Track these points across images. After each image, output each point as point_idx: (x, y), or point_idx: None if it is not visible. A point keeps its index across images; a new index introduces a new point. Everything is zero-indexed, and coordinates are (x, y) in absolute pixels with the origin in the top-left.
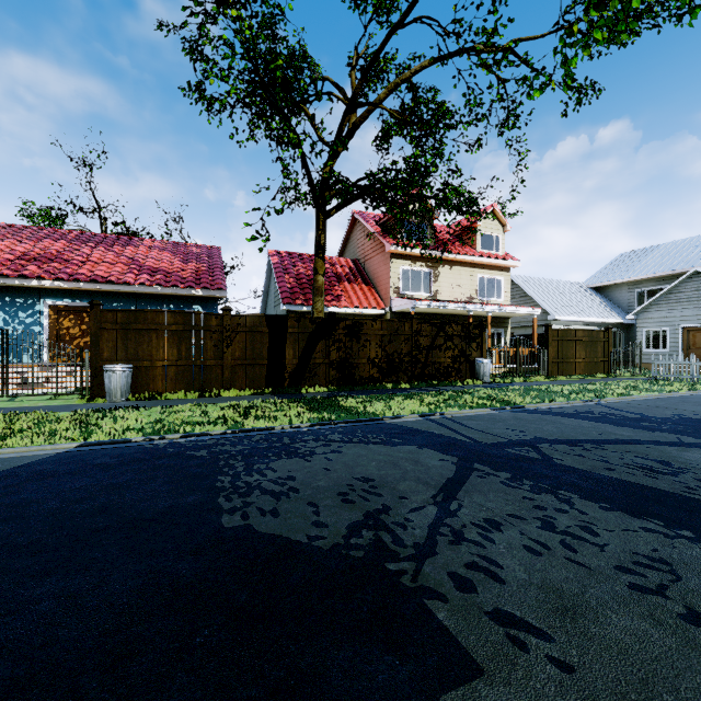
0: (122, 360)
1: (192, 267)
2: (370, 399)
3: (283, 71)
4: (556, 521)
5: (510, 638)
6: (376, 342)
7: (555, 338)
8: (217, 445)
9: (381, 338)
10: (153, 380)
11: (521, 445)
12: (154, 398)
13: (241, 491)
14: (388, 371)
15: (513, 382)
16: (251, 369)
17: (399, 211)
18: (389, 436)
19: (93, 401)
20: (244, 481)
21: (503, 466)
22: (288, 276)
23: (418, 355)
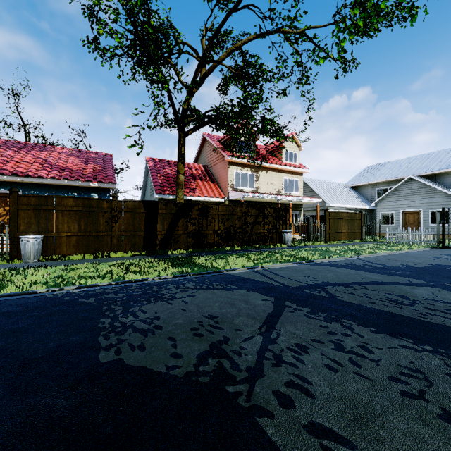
0: (35, 232)
1: (90, 167)
2: (215, 257)
3: (155, 34)
4: (344, 343)
5: (324, 448)
6: (218, 219)
7: (330, 218)
8: (103, 293)
9: (222, 217)
10: (59, 246)
11: (315, 287)
12: (60, 259)
13: (117, 330)
14: (226, 239)
15: (305, 245)
16: (132, 238)
17: (234, 133)
18: (227, 283)
19: (11, 262)
20: (121, 322)
21: (304, 302)
22: (159, 175)
23: (246, 228)
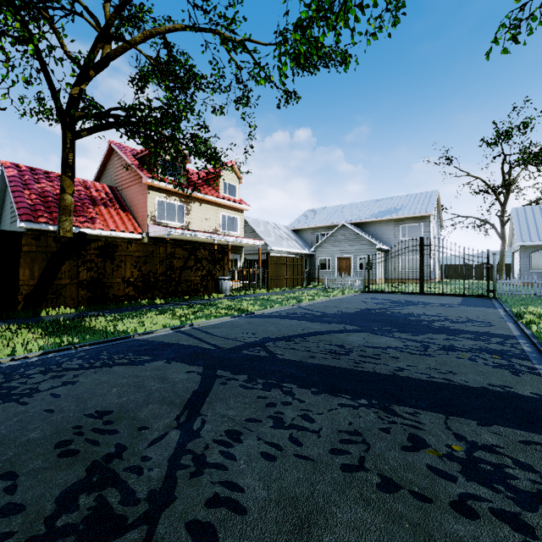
0: None
1: None
2: (123, 316)
3: None
4: (284, 416)
5: None
6: (131, 263)
7: (273, 262)
8: None
9: (137, 260)
10: None
11: (254, 346)
12: None
13: None
14: (144, 289)
15: (246, 294)
16: None
17: (154, 146)
18: (138, 354)
19: None
20: None
21: (241, 368)
22: (29, 192)
23: (173, 274)
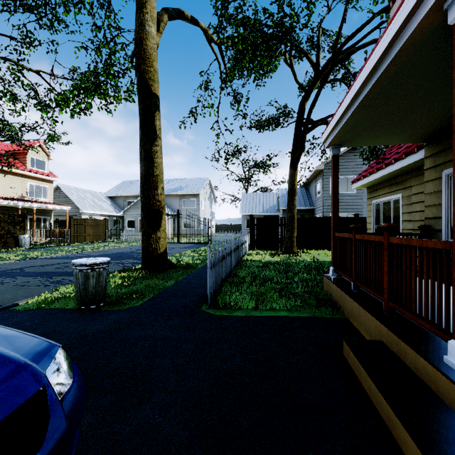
0: None
1: None
2: None
3: None
4: (5, 282)
5: None
6: None
7: (76, 223)
8: None
9: None
10: None
11: (16, 269)
12: None
13: None
14: None
15: (46, 247)
16: None
17: None
18: None
19: None
20: None
21: None
22: None
23: None
